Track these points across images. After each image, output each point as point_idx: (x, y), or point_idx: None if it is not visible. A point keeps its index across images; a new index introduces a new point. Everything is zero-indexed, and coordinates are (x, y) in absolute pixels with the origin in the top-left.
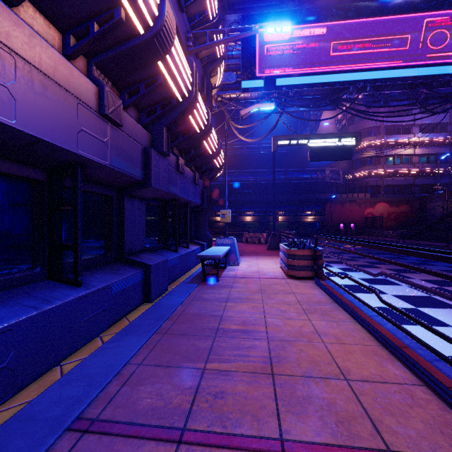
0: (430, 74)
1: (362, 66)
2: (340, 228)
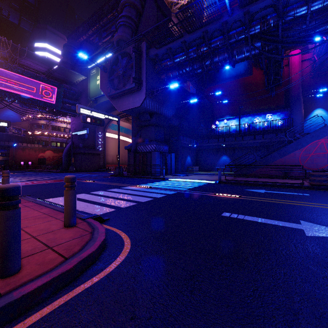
0: (45, 105)
1: (13, 91)
2: (21, 164)
